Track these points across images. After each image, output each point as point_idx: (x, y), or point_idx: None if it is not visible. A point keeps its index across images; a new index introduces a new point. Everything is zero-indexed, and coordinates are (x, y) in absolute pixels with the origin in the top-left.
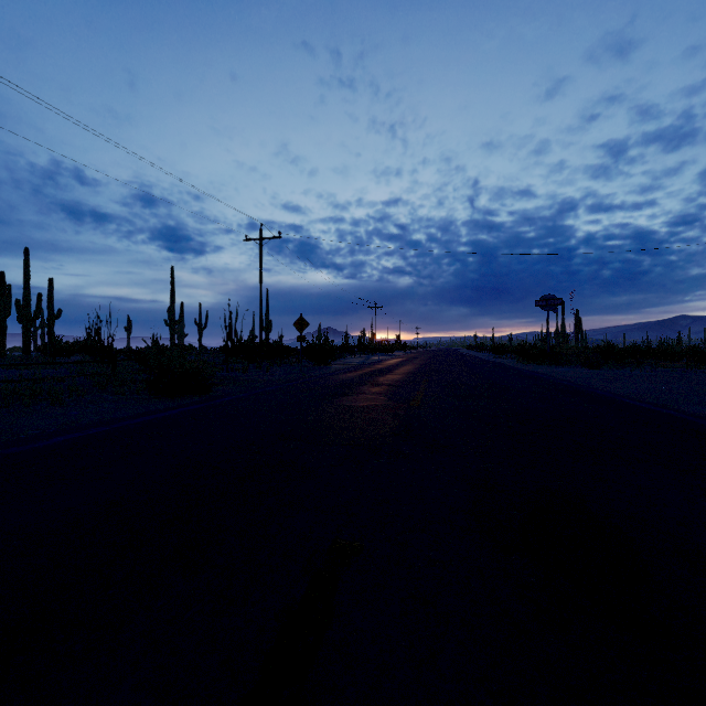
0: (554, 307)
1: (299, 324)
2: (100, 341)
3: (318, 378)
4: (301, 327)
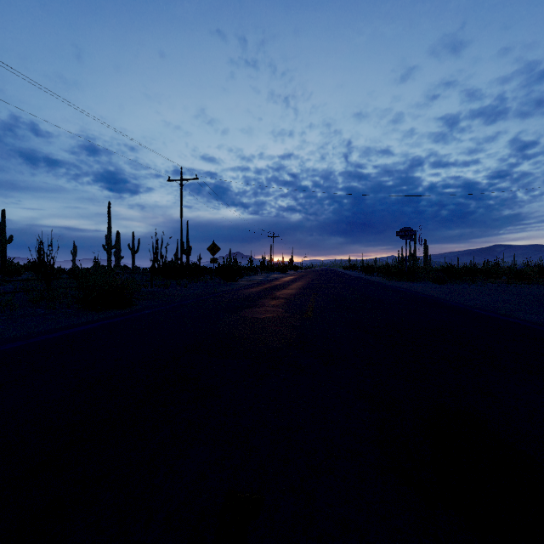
0: (410, 236)
1: (212, 249)
2: (43, 262)
3: (227, 293)
4: (214, 251)
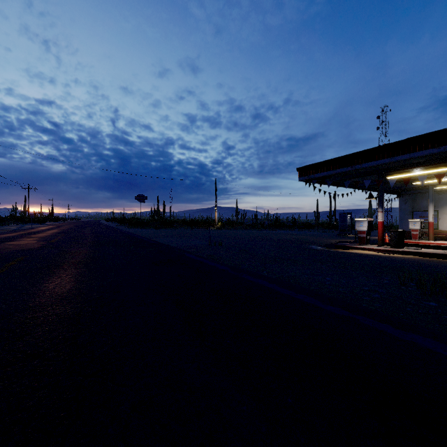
0: (143, 200)
1: None
2: None
3: None
4: None
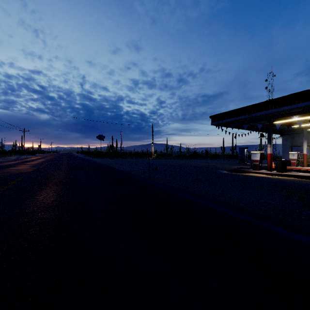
0: (102, 139)
1: None
2: None
3: None
4: None
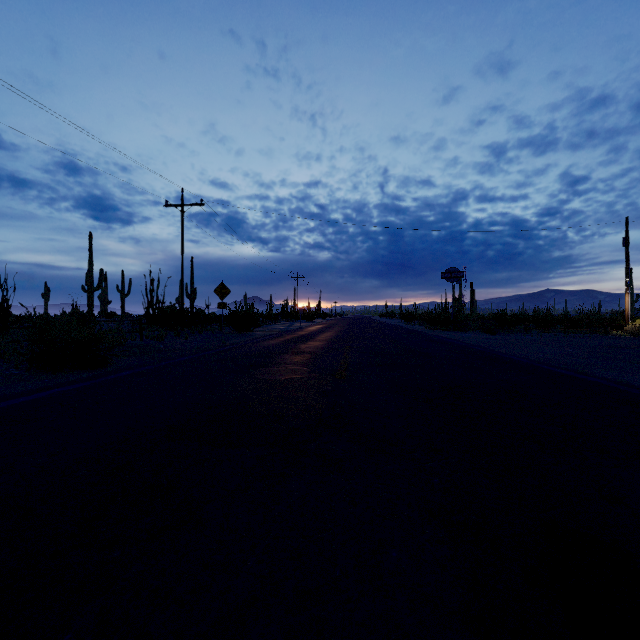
0: (457, 279)
1: (220, 291)
2: None
3: (238, 346)
4: (222, 293)
